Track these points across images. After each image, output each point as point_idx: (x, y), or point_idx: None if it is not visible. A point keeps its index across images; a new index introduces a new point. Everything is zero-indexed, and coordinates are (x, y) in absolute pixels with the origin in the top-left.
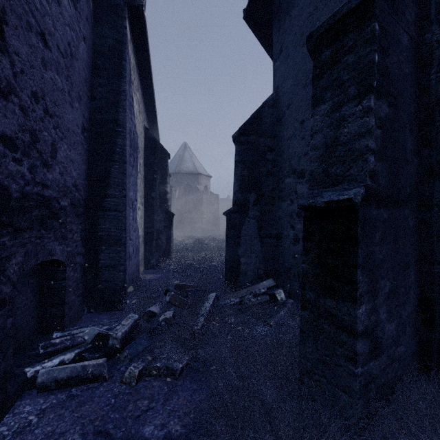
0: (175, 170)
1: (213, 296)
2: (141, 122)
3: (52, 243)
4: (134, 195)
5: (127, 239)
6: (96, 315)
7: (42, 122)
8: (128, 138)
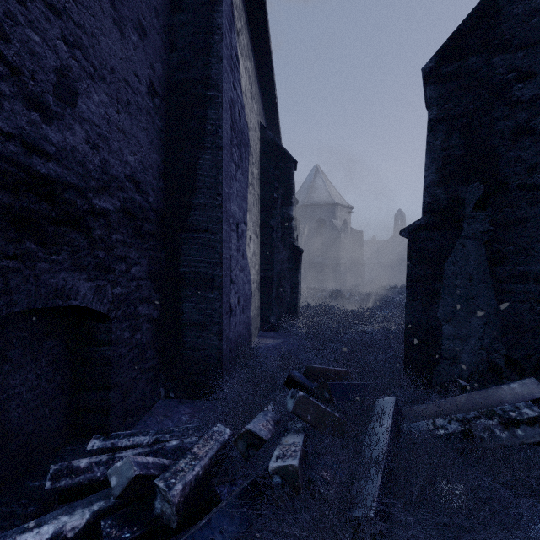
0: (304, 202)
1: (390, 407)
2: (255, 115)
3: (66, 273)
4: (240, 214)
5: (225, 280)
6: (176, 404)
7: (19, 3)
8: (228, 112)
